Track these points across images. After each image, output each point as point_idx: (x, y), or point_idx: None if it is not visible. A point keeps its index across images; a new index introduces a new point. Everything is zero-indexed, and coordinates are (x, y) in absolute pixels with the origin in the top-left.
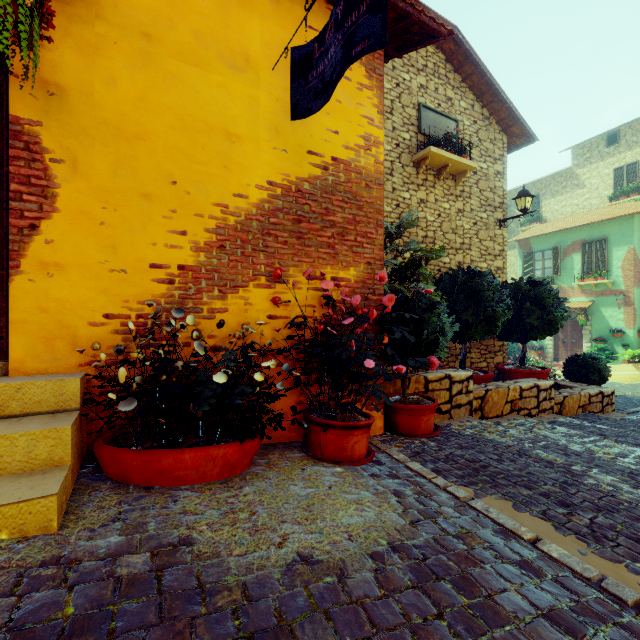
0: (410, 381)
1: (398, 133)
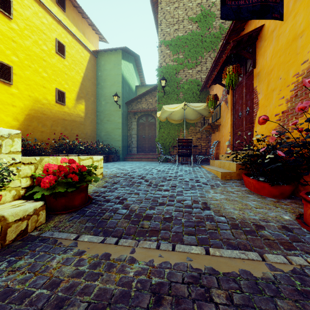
0: None
1: None
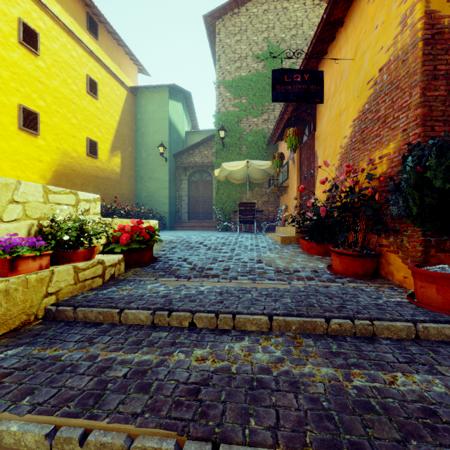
0: None
1: None
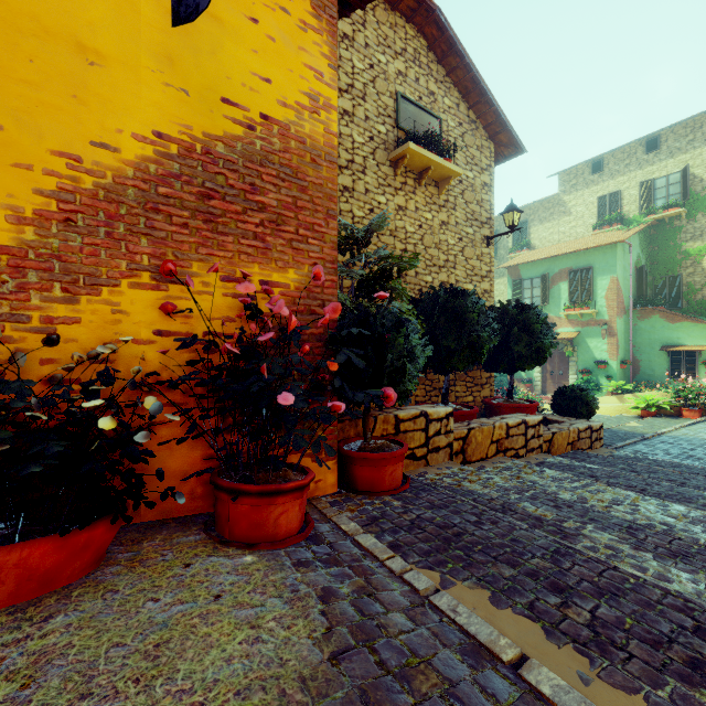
0: (377, 421)
1: (372, 124)
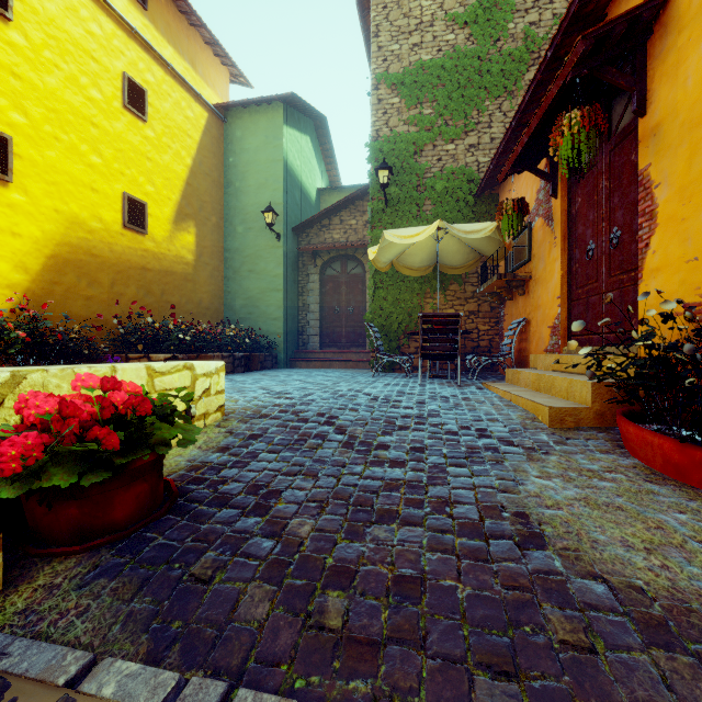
0: None
1: None
